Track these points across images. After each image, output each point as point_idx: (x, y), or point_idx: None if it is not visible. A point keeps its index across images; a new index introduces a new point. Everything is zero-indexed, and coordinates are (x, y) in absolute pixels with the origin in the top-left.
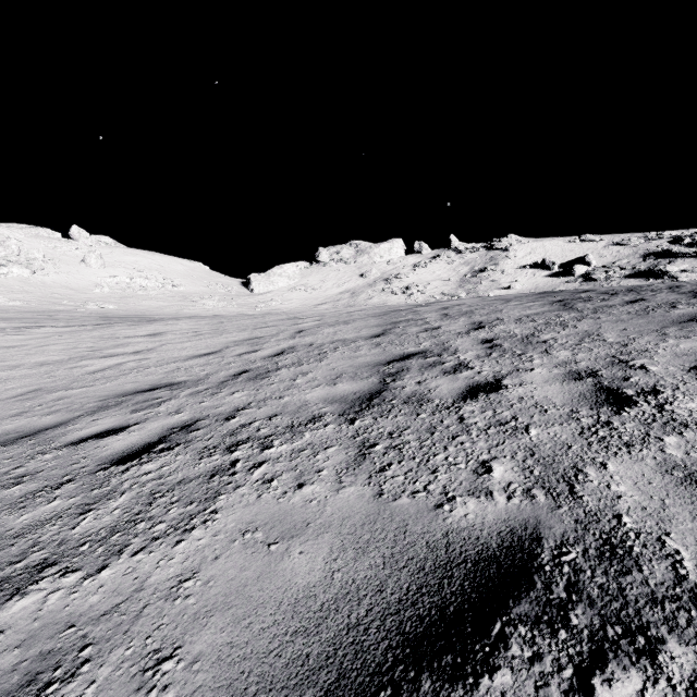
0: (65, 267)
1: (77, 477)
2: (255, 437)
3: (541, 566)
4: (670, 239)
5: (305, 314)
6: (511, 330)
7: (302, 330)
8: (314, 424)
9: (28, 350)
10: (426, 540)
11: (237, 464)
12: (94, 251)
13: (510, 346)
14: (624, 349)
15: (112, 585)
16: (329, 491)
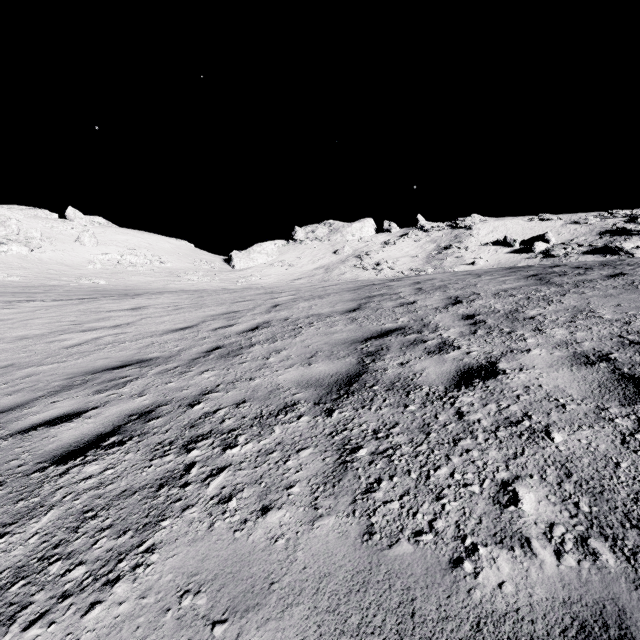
0: (61, 245)
1: (8, 480)
2: (218, 430)
3: None
4: (624, 217)
5: (281, 288)
6: (491, 305)
7: (278, 304)
8: (285, 414)
9: (13, 323)
10: (448, 638)
11: (192, 470)
12: (87, 230)
13: (495, 323)
14: (628, 327)
15: None
16: (301, 523)
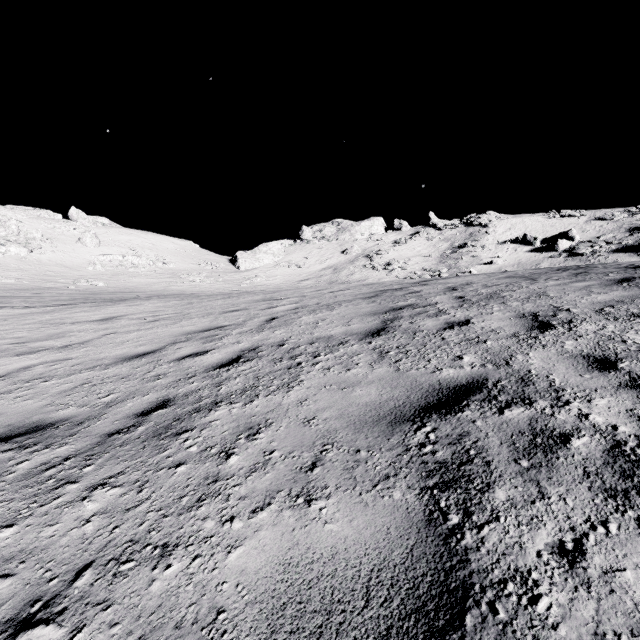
0: (62, 246)
1: None
2: None
3: None
4: None
5: (283, 293)
6: (620, 335)
7: (274, 317)
8: None
9: None
10: None
11: None
12: (89, 230)
13: None
14: None
15: None
16: None
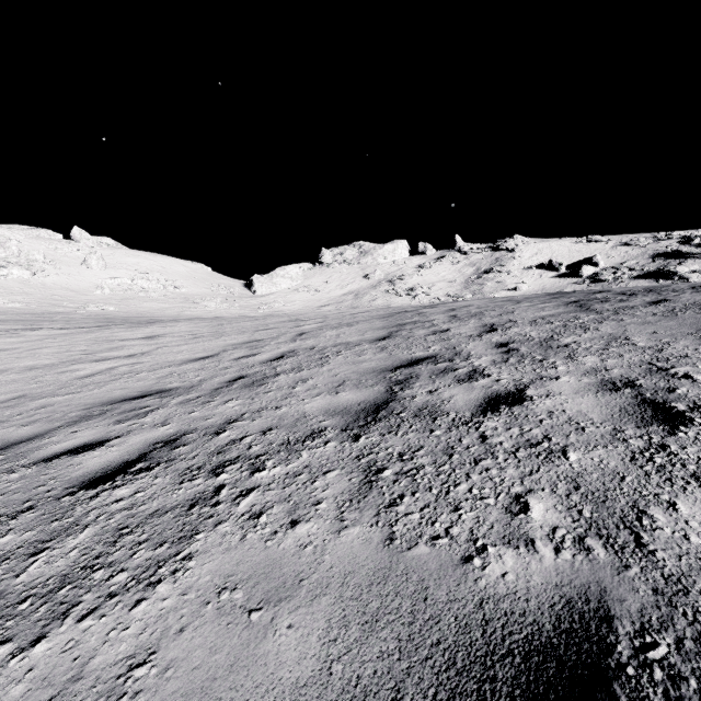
0: (66, 268)
1: (39, 504)
2: (245, 456)
3: (621, 667)
4: (679, 239)
5: (307, 315)
6: (527, 333)
7: (303, 332)
8: (312, 440)
9: (19, 353)
10: (454, 614)
11: (222, 491)
12: (95, 252)
13: (528, 351)
14: (660, 354)
15: (44, 668)
16: (328, 532)
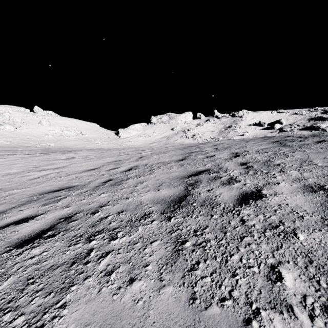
0: (31, 125)
1: None
2: (107, 228)
3: None
4: (321, 111)
5: (144, 148)
6: (255, 157)
7: (142, 156)
8: (144, 219)
9: (3, 166)
10: None
11: (91, 253)
12: (45, 118)
13: (258, 167)
14: None
15: None
16: (152, 290)
